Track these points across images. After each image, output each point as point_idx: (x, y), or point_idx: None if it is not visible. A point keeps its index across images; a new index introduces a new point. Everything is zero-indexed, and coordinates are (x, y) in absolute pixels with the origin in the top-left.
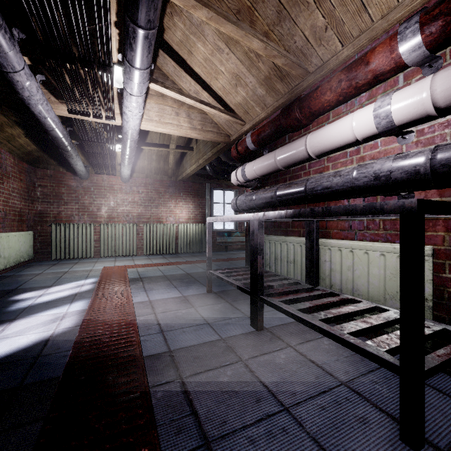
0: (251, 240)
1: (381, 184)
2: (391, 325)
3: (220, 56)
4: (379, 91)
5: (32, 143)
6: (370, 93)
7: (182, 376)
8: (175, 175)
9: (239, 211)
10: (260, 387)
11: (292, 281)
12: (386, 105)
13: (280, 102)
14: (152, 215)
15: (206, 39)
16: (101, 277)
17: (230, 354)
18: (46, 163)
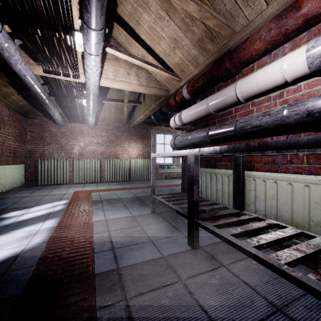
0: (188, 172)
1: (314, 120)
2: None
3: (162, 24)
4: (302, 41)
5: (23, 99)
6: (293, 43)
7: (127, 297)
8: (128, 123)
9: (176, 148)
10: (199, 311)
11: (221, 206)
12: (320, 44)
13: (210, 60)
14: (111, 153)
15: (150, 9)
16: (71, 200)
17: (170, 272)
18: (34, 114)
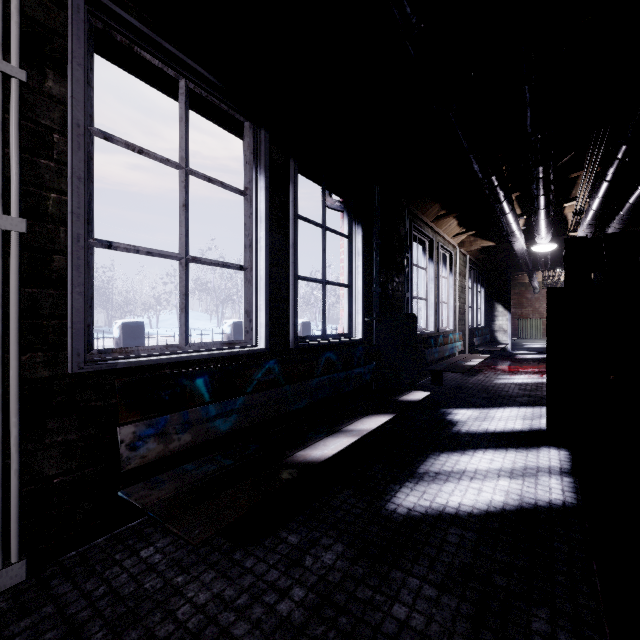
0: None
1: None
2: None
3: None
4: None
5: None
6: None
7: None
8: None
9: None
10: None
11: None
12: None
13: None
14: None
15: None
16: None
17: None
18: (514, 286)
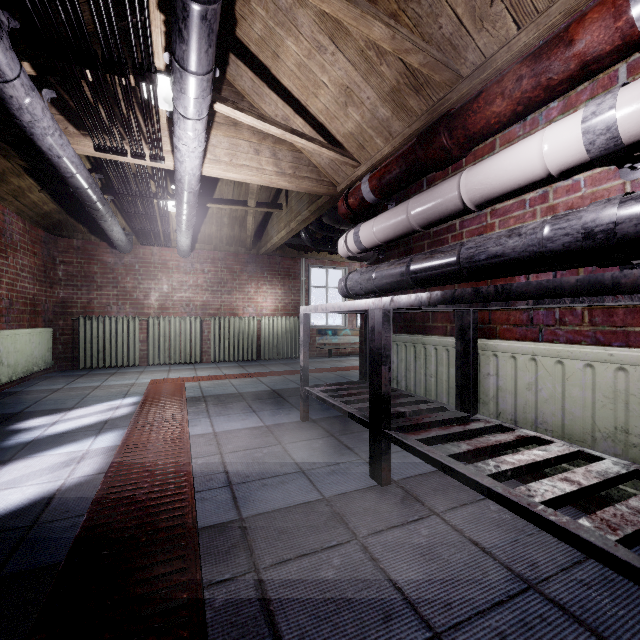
0: (371, 341)
1: (597, 247)
2: (611, 486)
3: (322, 59)
4: (582, 98)
5: (50, 200)
6: (566, 101)
7: (258, 566)
8: (256, 247)
9: (350, 296)
10: (389, 590)
11: (433, 405)
12: (607, 109)
13: (415, 128)
14: (223, 305)
15: (299, 31)
16: (146, 396)
17: (337, 526)
18: (72, 229)
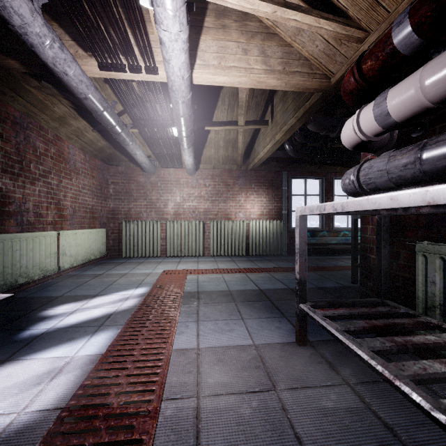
0: None
1: None
2: None
3: None
4: None
5: (101, 138)
6: None
7: None
8: (245, 164)
9: (363, 192)
10: None
11: None
12: None
13: None
14: (220, 211)
15: None
16: (153, 287)
17: None
18: (118, 160)
